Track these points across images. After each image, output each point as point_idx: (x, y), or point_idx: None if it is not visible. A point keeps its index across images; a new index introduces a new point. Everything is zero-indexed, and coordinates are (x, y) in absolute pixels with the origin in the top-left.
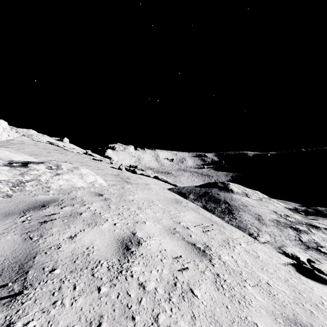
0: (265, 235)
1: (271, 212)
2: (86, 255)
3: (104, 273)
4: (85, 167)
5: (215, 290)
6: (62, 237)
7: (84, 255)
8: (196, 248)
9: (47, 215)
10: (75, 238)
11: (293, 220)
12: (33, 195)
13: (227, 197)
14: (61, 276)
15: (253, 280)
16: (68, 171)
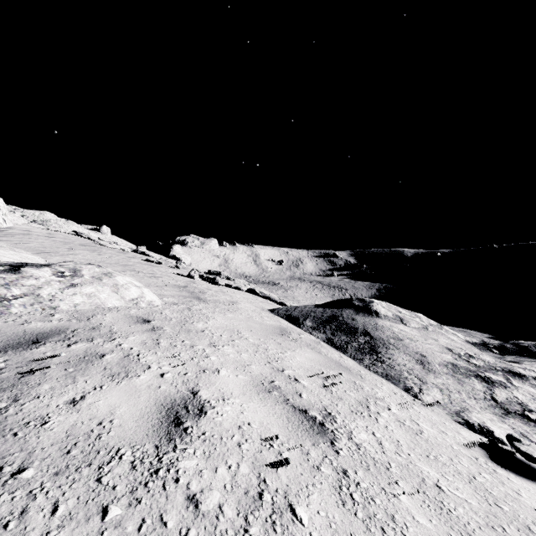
0: (433, 391)
1: (442, 349)
2: (95, 438)
3: (123, 474)
4: (130, 273)
5: (337, 505)
6: (55, 401)
7: (91, 437)
8: (308, 418)
9: (38, 360)
10: (80, 404)
11: (480, 364)
12: (22, 323)
13: (369, 324)
14: (33, 483)
15: (411, 480)
16: (93, 280)
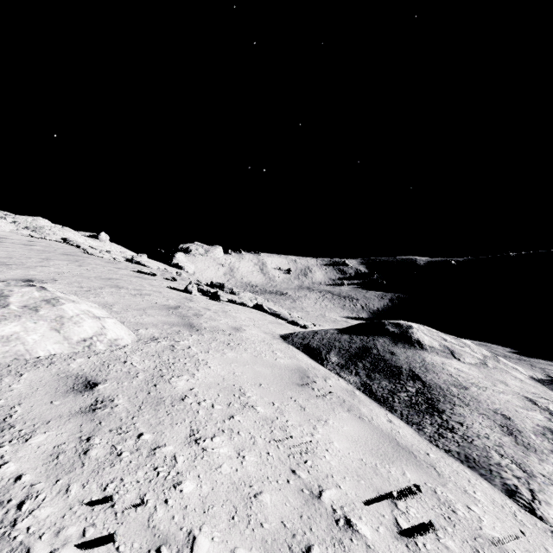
0: (551, 494)
1: (524, 402)
2: None
3: None
4: (108, 290)
5: None
6: None
7: None
8: None
9: None
10: None
11: None
12: None
13: (414, 361)
14: None
15: None
16: (23, 311)
